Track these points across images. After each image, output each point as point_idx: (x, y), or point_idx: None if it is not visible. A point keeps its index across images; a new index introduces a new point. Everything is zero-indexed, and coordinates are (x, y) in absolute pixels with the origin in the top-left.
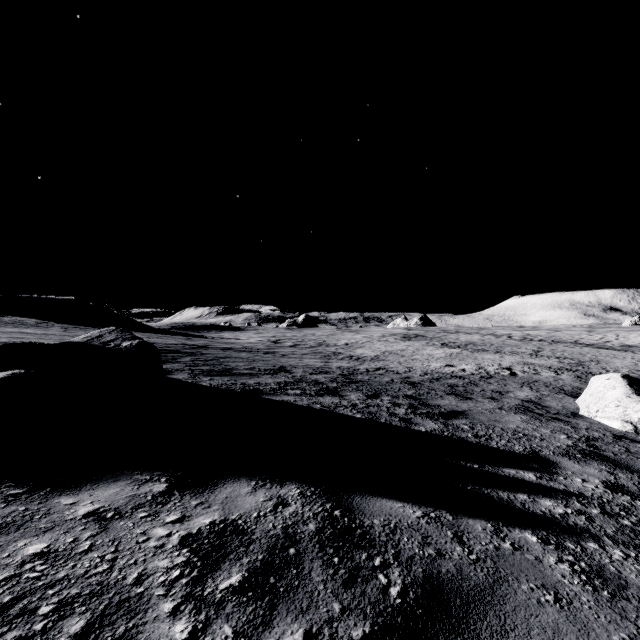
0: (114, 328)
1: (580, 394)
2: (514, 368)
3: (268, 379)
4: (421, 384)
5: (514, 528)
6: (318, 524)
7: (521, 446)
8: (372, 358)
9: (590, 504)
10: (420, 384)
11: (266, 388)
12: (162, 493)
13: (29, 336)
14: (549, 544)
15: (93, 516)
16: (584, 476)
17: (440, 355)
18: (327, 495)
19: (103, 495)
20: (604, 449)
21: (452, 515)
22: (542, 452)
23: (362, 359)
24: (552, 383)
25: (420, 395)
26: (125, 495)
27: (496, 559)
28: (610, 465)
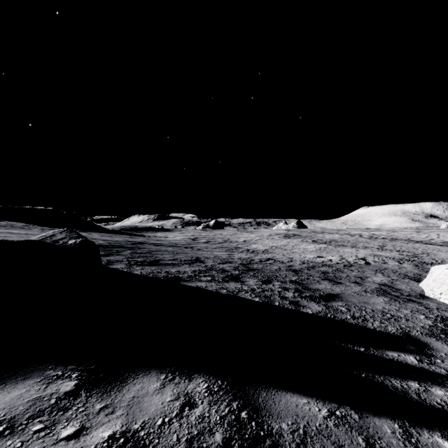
0: (65, 229)
1: (421, 279)
2: (367, 259)
3: (186, 268)
4: (301, 271)
5: (422, 429)
6: (225, 433)
7: (393, 327)
8: (263, 251)
9: None
10: (300, 271)
11: (184, 275)
12: (68, 394)
13: (13, 235)
14: None
15: None
16: None
17: (312, 249)
18: (233, 390)
19: (4, 399)
20: None
21: (357, 413)
22: (412, 333)
23: (256, 252)
24: (398, 270)
25: (302, 280)
26: (28, 398)
27: None
28: None
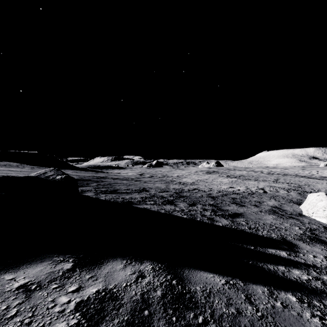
0: (53, 168)
1: (301, 203)
2: (265, 189)
3: (136, 195)
4: (217, 197)
5: (281, 291)
6: (163, 291)
7: (275, 234)
8: (191, 183)
9: (321, 272)
10: (217, 197)
11: (135, 200)
12: (69, 270)
13: (12, 172)
14: (304, 303)
15: (23, 288)
16: (314, 253)
17: (226, 182)
18: (168, 269)
19: (32, 272)
20: (321, 236)
21: (243, 282)
22: (287, 238)
23: (186, 184)
24: (286, 197)
25: (217, 204)
26: (46, 272)
27: (274, 315)
28: (326, 246)
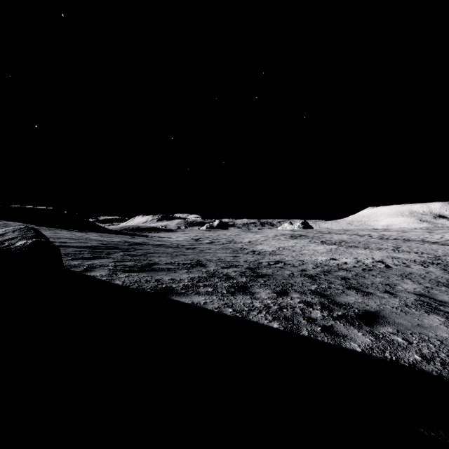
0: (22, 226)
1: None
2: (386, 261)
3: (183, 274)
4: (318, 277)
5: None
6: None
7: None
8: (270, 253)
9: None
10: (317, 277)
11: (178, 286)
12: None
13: None
14: None
15: None
16: None
17: (322, 250)
18: None
19: None
20: None
21: None
22: None
23: (263, 253)
24: (426, 275)
25: (324, 290)
26: None
27: None
28: None
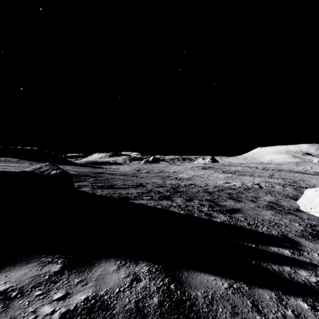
0: (48, 163)
1: (298, 198)
2: (261, 184)
3: (133, 190)
4: (214, 193)
5: (290, 296)
6: (160, 297)
7: (276, 231)
8: (187, 179)
9: None
10: (213, 193)
11: (131, 196)
12: (56, 273)
13: (10, 167)
14: (317, 310)
15: (1, 296)
16: (318, 251)
17: (222, 177)
18: (165, 271)
19: (15, 276)
20: None
21: (247, 286)
22: (288, 235)
23: (182, 179)
24: (282, 192)
25: (214, 199)
26: (30, 275)
27: None
28: None
